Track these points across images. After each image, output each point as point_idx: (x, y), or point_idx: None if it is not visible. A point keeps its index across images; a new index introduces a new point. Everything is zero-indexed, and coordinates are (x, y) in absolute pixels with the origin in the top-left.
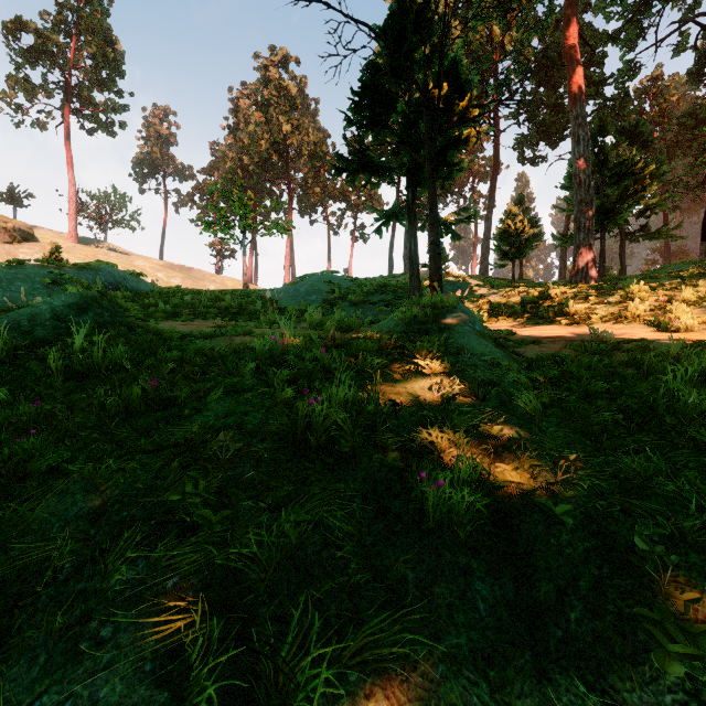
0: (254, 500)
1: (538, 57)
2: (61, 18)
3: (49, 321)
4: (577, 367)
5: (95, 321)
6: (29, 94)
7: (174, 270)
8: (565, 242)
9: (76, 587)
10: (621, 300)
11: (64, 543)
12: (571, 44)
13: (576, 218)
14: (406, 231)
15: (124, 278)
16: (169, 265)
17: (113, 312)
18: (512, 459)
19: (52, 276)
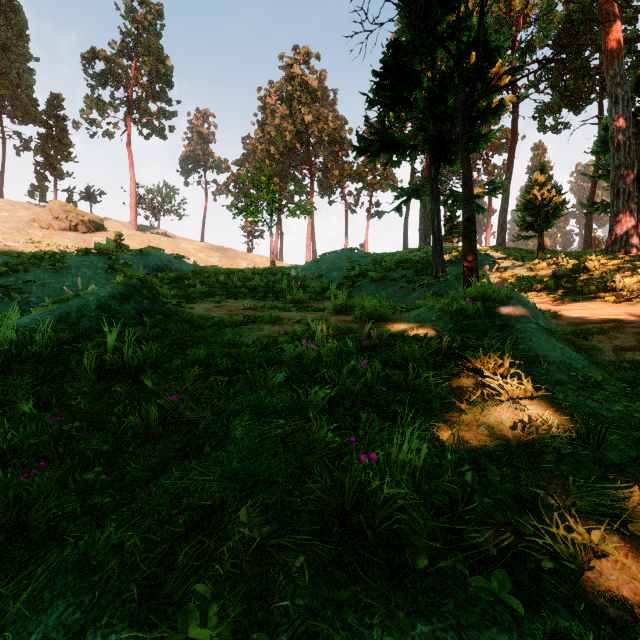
0: None
1: (561, 22)
2: (124, 44)
3: (94, 312)
4: None
5: (135, 310)
6: (100, 110)
7: (213, 250)
8: (595, 209)
9: None
10: None
11: None
12: None
13: (613, 184)
14: (421, 206)
15: (169, 261)
16: (208, 246)
17: (152, 300)
18: None
19: (111, 262)
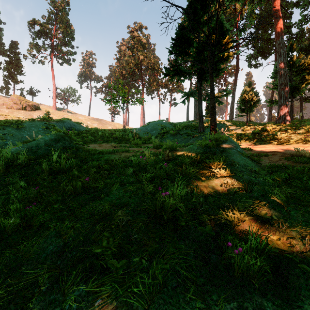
0: (139, 257)
1: (258, 17)
2: (50, 18)
3: (43, 147)
4: (296, 172)
5: (62, 146)
6: (37, 50)
7: (94, 120)
8: (272, 103)
9: (50, 297)
10: (305, 132)
11: (45, 273)
12: (276, 9)
13: (279, 92)
14: (195, 100)
15: (74, 125)
16: (92, 118)
17: (69, 142)
18: (274, 230)
19: (46, 125)
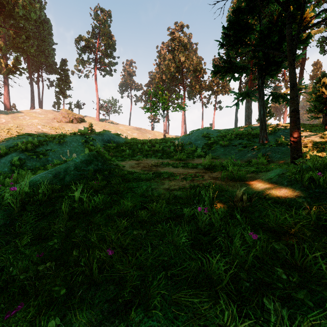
0: None
1: None
2: (93, 32)
3: (72, 171)
4: None
5: (94, 169)
6: (83, 64)
7: (134, 130)
8: None
9: None
10: None
11: None
12: None
13: None
14: (246, 102)
15: (113, 137)
16: (132, 127)
17: (102, 163)
18: None
19: (85, 139)
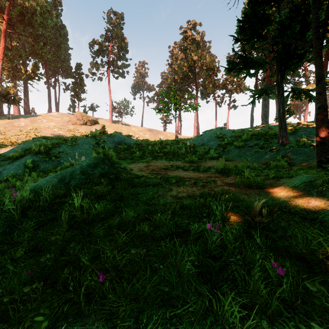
0: None
1: None
2: (107, 35)
3: (78, 175)
4: None
5: (100, 173)
6: (97, 68)
7: (146, 131)
8: None
9: None
10: None
11: None
12: None
13: None
14: (263, 100)
15: (124, 139)
16: (144, 129)
17: (109, 166)
18: None
19: (97, 141)
